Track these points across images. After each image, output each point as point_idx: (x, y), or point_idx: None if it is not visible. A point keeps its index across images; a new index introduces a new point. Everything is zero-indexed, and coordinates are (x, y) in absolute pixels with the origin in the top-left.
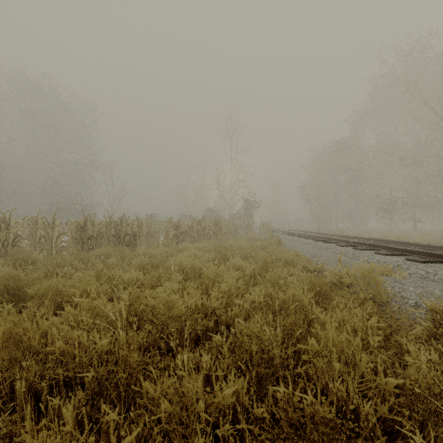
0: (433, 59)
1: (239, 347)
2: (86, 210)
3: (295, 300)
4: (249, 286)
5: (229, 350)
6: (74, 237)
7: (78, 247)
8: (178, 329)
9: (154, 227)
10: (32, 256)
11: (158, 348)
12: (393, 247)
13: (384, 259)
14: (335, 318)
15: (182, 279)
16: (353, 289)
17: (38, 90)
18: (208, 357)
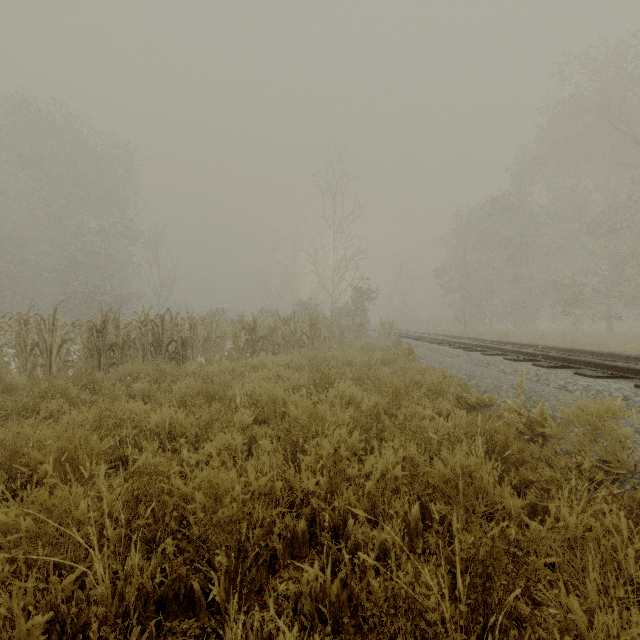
0: (639, 76)
1: (363, 608)
2: (120, 303)
3: (464, 476)
4: (370, 437)
5: (339, 601)
6: (88, 346)
7: (92, 362)
8: (232, 546)
9: (216, 329)
10: (7, 379)
11: (188, 591)
12: (606, 364)
13: (596, 385)
14: (564, 531)
15: (254, 420)
16: (562, 447)
17: (47, 124)
18: (291, 635)
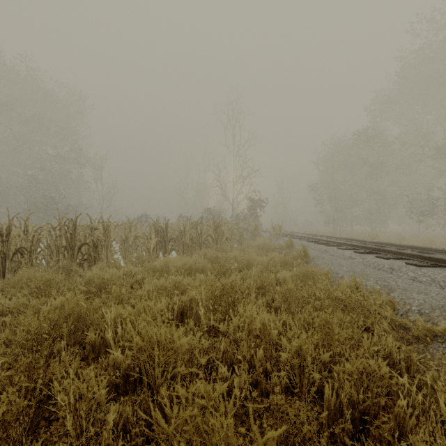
0: None
1: None
2: (71, 210)
3: None
4: None
5: None
6: None
7: None
8: None
9: (134, 231)
10: None
11: None
12: None
13: None
14: None
15: (126, 368)
16: None
17: (13, 72)
18: None
